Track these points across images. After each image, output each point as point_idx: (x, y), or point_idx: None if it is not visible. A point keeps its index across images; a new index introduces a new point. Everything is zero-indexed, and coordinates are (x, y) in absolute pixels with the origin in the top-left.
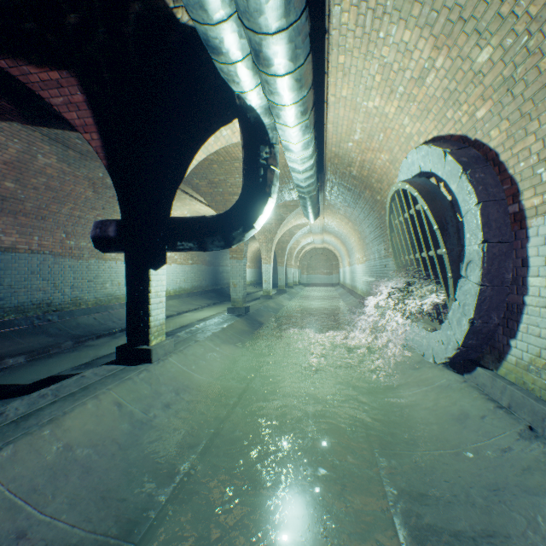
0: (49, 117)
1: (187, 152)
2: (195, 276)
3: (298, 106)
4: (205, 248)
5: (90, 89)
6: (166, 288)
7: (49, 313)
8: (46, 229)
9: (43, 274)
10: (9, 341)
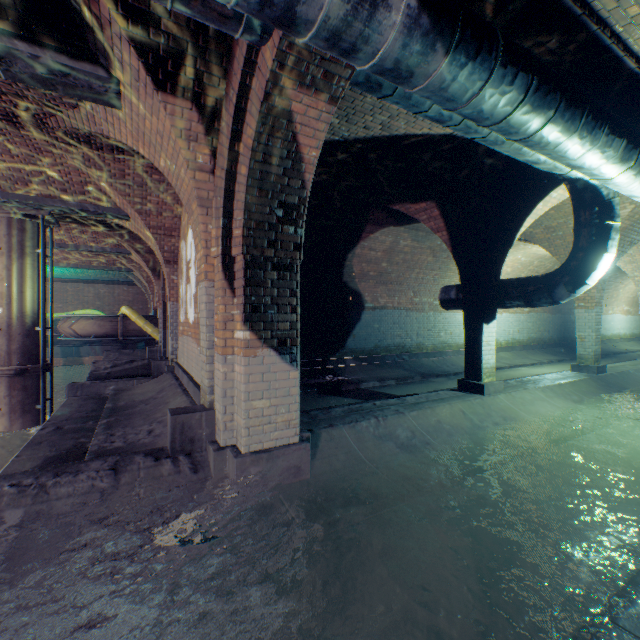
0: (411, 219)
1: (513, 224)
2: (532, 327)
3: (625, 174)
4: (531, 305)
5: (442, 207)
6: (496, 339)
7: (402, 353)
8: (401, 291)
9: (399, 324)
10: (384, 370)
